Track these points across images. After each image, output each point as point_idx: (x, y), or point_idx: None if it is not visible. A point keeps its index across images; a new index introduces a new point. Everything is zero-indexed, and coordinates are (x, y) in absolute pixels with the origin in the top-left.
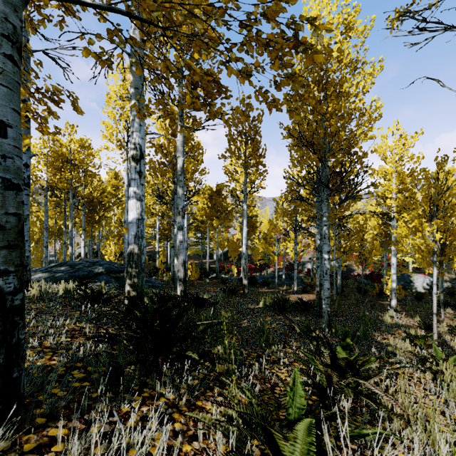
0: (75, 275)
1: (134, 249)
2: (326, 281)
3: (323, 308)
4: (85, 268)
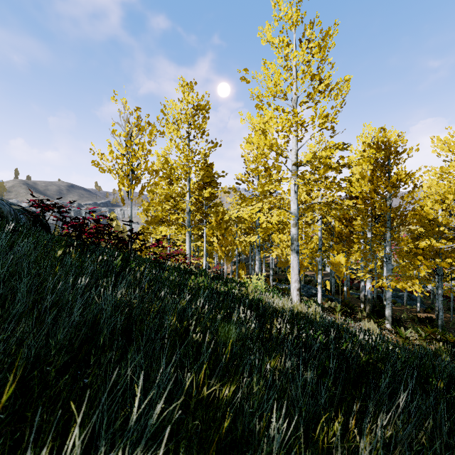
0: (308, 294)
1: (370, 297)
2: (440, 312)
3: (438, 323)
4: (308, 290)
